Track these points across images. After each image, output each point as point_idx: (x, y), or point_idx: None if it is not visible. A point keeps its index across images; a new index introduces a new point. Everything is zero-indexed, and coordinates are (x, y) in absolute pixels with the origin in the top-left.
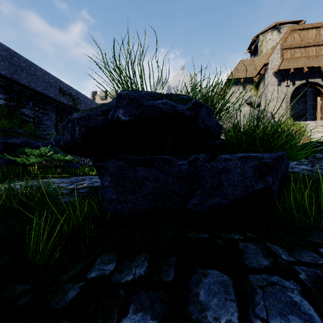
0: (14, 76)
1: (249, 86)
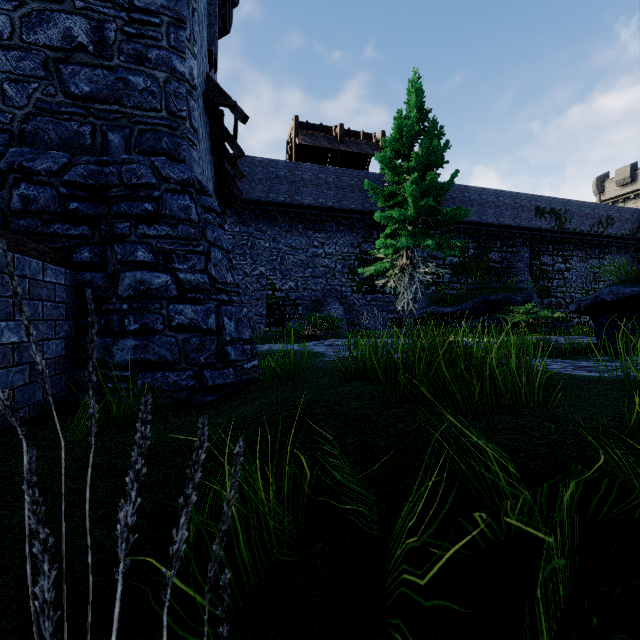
0: (482, 218)
1: None
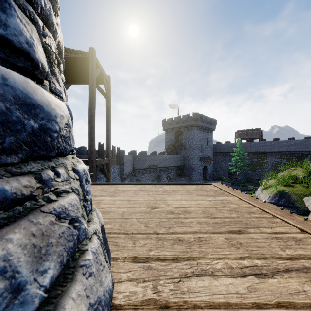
0: (296, 149)
1: None
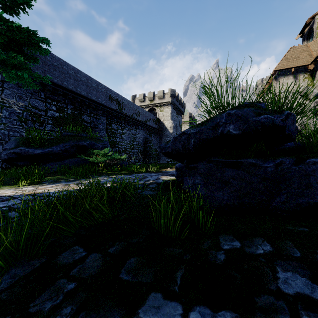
0: (77, 90)
1: (301, 75)
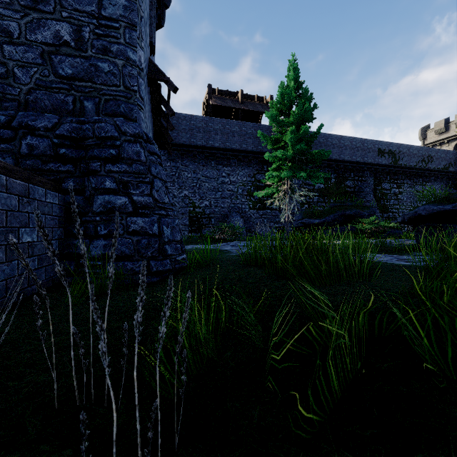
0: (340, 157)
1: None
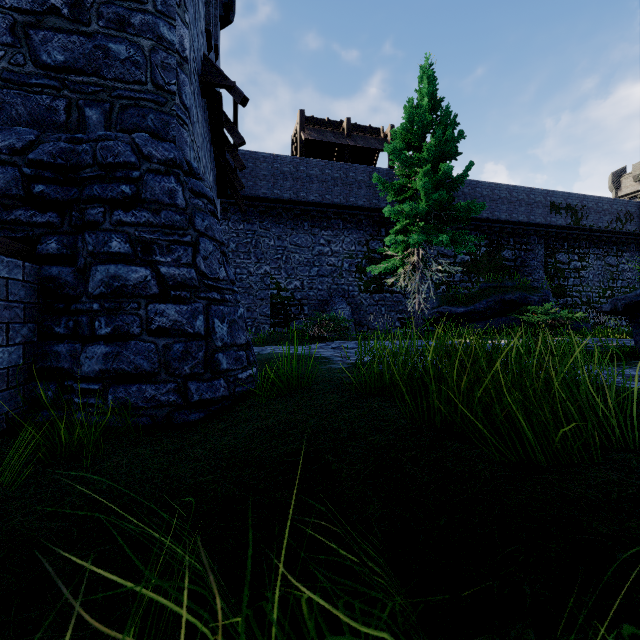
0: (494, 215)
1: None
